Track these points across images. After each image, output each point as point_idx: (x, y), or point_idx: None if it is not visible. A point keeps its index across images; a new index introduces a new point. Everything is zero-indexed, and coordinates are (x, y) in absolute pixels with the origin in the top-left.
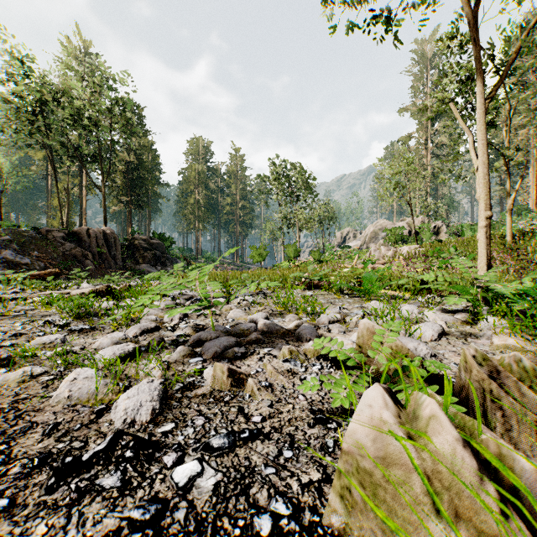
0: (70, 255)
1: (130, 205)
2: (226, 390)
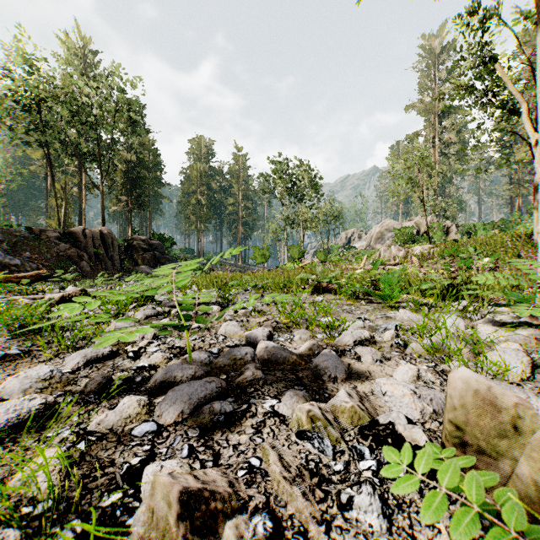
0: (65, 256)
1: (130, 205)
2: None
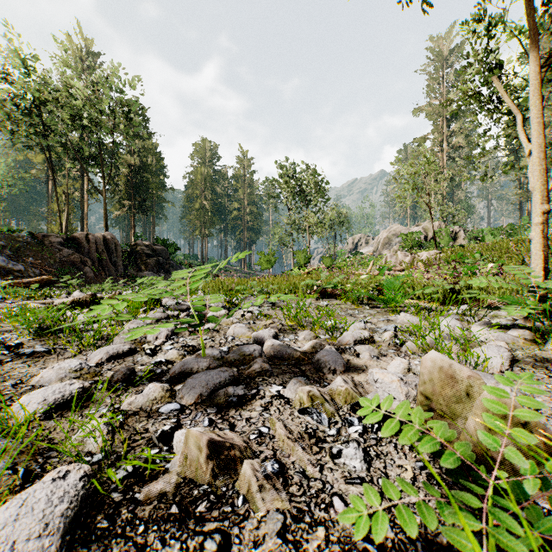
0: (68, 261)
1: (133, 210)
2: (205, 483)
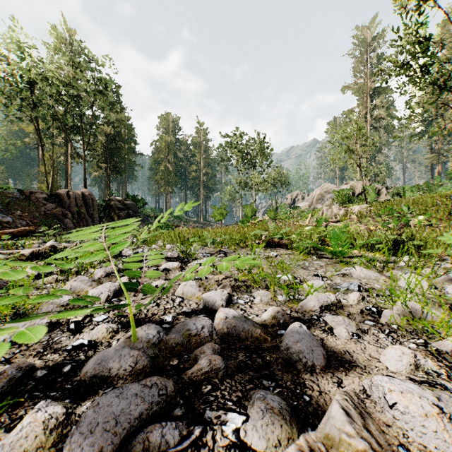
0: (51, 214)
1: (108, 171)
2: None
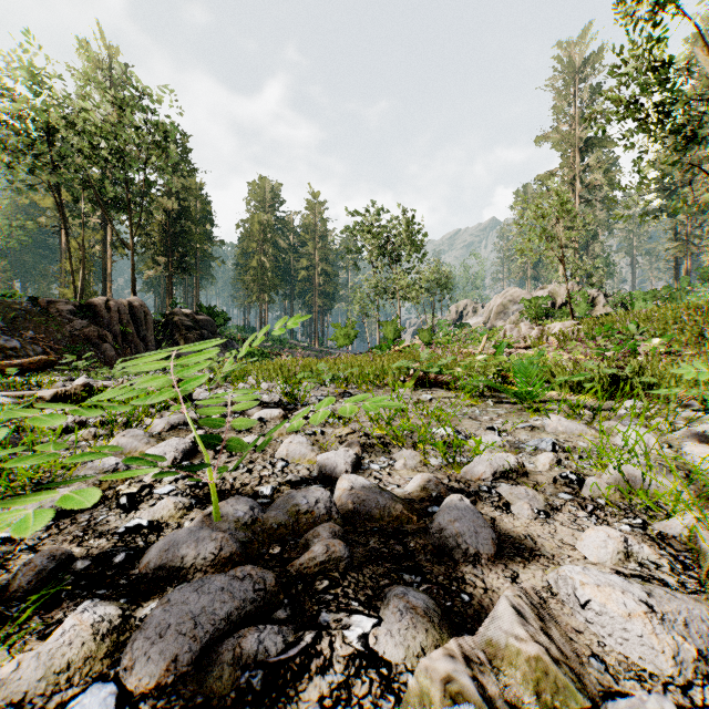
0: (81, 336)
1: (170, 269)
2: None
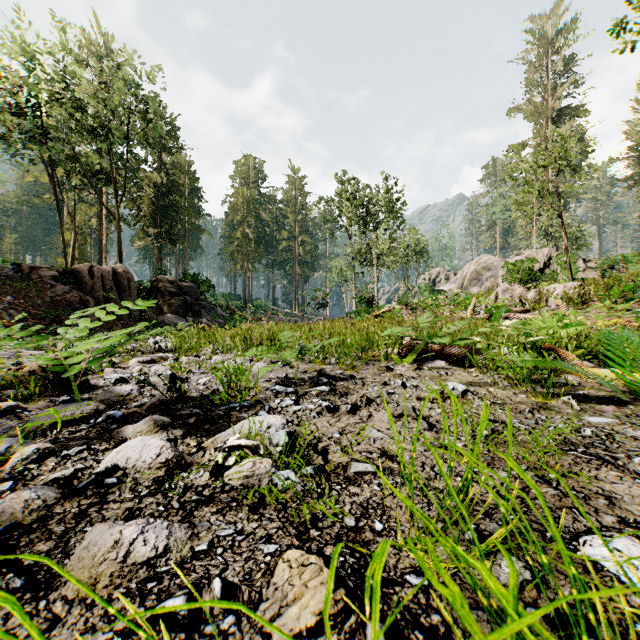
0: (63, 301)
1: (159, 240)
2: None
